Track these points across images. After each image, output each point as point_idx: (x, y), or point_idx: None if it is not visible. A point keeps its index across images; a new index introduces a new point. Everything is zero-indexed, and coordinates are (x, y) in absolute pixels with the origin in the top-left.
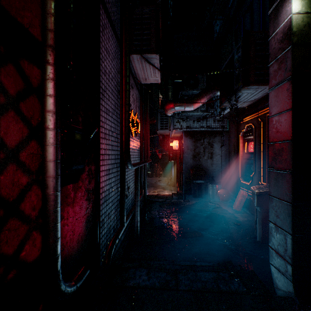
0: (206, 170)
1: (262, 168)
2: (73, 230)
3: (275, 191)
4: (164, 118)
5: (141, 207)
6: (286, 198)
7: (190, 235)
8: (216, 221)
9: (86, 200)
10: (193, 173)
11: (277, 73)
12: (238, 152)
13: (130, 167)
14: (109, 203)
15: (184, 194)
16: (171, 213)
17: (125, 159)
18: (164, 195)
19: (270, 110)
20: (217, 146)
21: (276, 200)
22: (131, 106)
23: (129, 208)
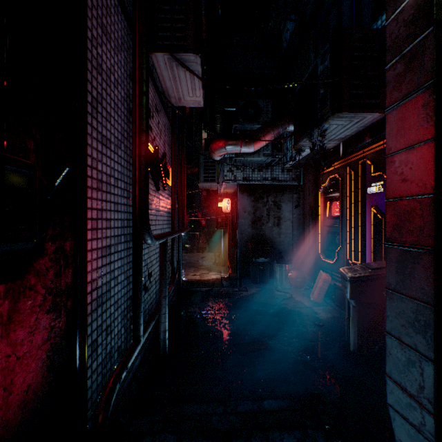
0: (271, 243)
1: (353, 240)
2: (6, 384)
3: (399, 282)
4: (209, 165)
5: (173, 303)
6: (423, 297)
7: (251, 349)
8: (288, 320)
9: (48, 312)
10: (252, 248)
11: (403, 79)
12: (317, 216)
13: (151, 242)
14: (109, 308)
15: (239, 279)
16: (220, 311)
17: (140, 227)
18: (210, 280)
19: (389, 144)
20: (286, 207)
21: (402, 298)
22: (155, 140)
23: (150, 308)
